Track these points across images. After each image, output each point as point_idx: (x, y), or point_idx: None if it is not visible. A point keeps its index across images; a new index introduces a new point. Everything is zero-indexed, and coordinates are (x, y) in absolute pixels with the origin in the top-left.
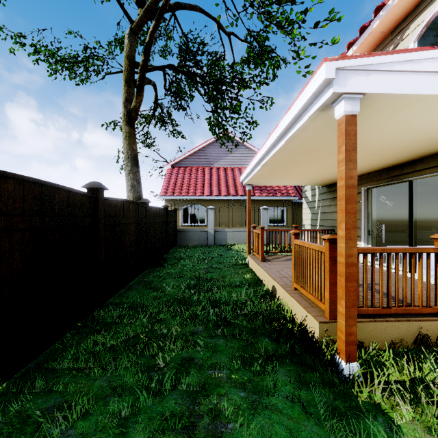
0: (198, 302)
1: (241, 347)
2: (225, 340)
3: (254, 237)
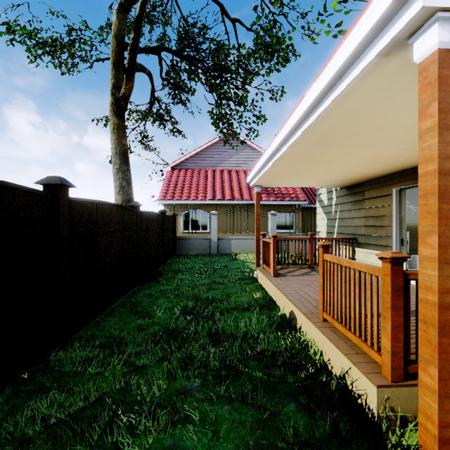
0: (195, 334)
1: (257, 422)
2: (231, 407)
3: (263, 247)
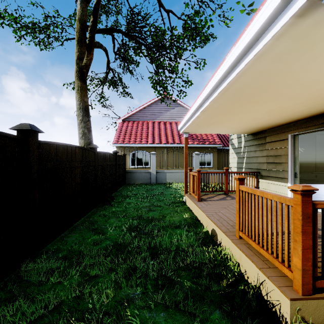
0: (138, 248)
1: None
2: (167, 314)
3: (190, 179)
